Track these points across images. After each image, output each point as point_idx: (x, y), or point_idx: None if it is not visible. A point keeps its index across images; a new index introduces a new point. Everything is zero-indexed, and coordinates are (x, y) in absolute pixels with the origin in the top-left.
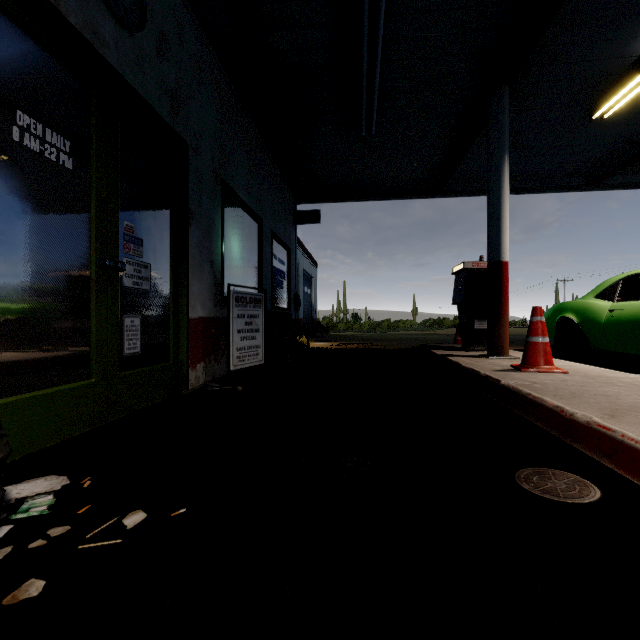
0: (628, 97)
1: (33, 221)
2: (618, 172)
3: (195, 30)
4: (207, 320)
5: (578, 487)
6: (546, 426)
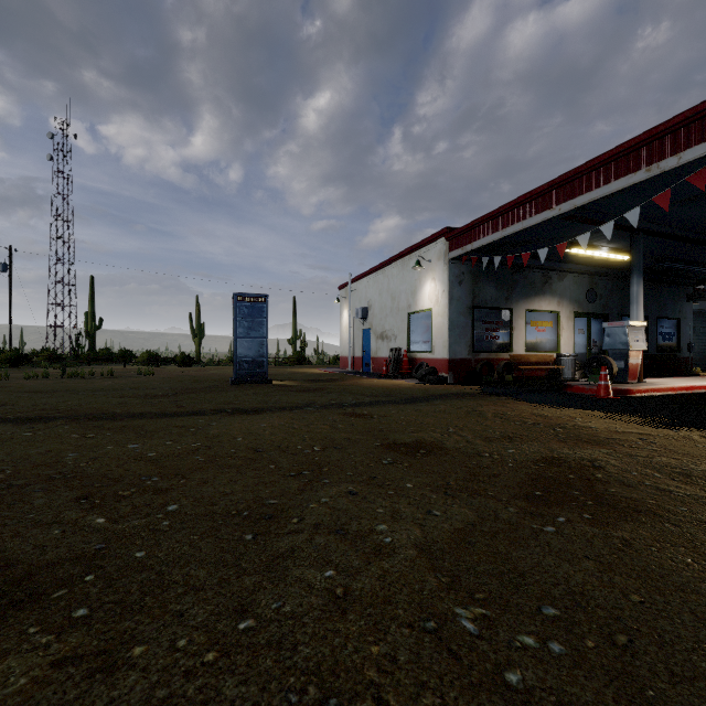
0: None
1: (579, 344)
2: None
3: (610, 281)
4: None
5: None
6: None
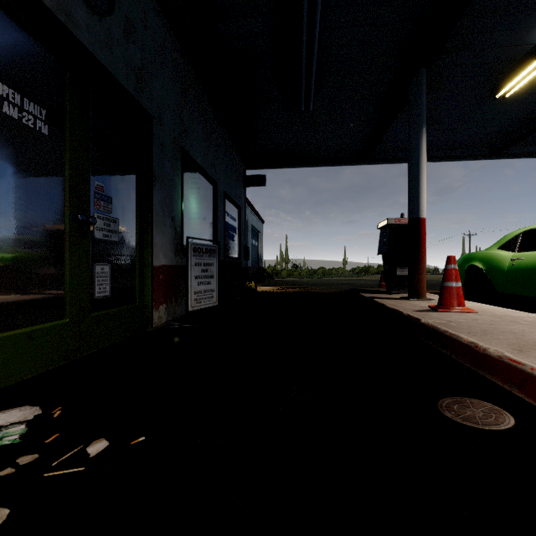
0: (526, 79)
1: (12, 180)
2: (516, 143)
3: (158, 18)
4: (169, 268)
5: (494, 415)
6: (462, 359)
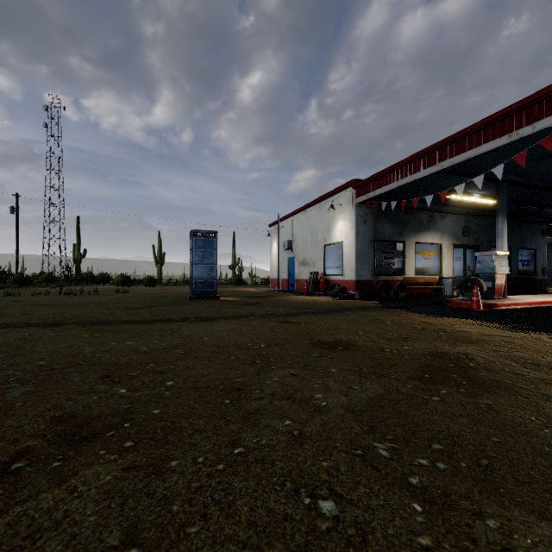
0: None
1: (457, 269)
2: None
3: (481, 220)
4: None
5: None
6: None
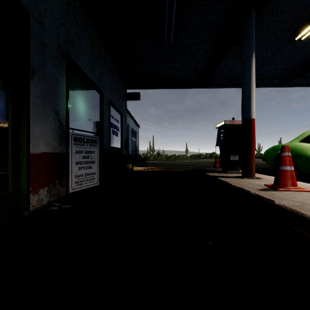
0: None
1: None
2: (298, 76)
3: None
4: (51, 155)
5: None
6: None
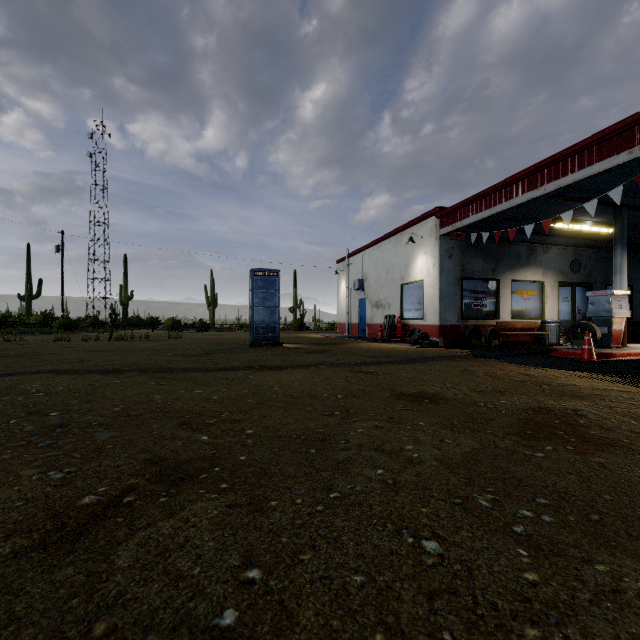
0: None
1: (564, 311)
2: None
3: (594, 253)
4: None
5: None
6: None
